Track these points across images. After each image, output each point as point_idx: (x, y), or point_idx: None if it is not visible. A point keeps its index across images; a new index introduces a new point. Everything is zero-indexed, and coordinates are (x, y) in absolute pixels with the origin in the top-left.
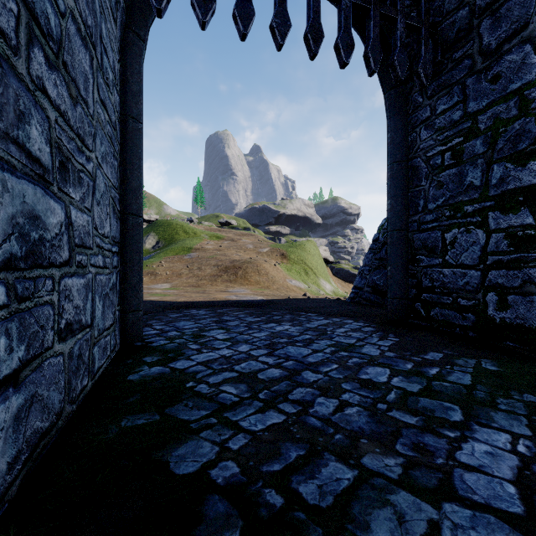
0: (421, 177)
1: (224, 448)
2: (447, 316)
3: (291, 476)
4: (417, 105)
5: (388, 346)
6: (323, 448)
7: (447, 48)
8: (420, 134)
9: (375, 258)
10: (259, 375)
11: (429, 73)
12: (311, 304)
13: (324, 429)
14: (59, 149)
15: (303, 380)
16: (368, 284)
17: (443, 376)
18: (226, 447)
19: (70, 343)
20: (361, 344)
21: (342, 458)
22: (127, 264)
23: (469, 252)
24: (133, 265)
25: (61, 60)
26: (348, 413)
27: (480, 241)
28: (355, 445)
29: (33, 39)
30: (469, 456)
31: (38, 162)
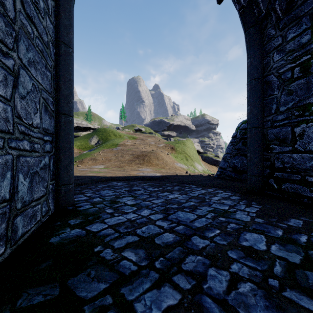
0: (274, 88)
1: None
2: (296, 189)
3: None
4: (270, 36)
5: (254, 212)
6: None
7: None
8: (272, 57)
9: (234, 148)
10: (156, 240)
11: (283, 8)
12: (191, 179)
13: None
14: None
15: (193, 246)
16: (229, 165)
17: None
18: None
19: None
20: (233, 210)
21: None
22: (60, 150)
23: None
24: (65, 151)
25: None
26: (243, 291)
27: None
28: None
29: None
30: None
31: None
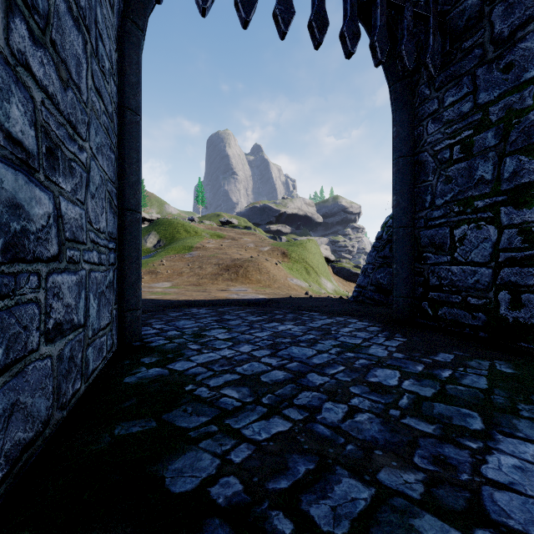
0: (428, 172)
1: (225, 461)
2: (456, 315)
3: (300, 495)
4: (424, 97)
5: (395, 346)
6: (334, 461)
7: (456, 38)
8: (426, 127)
9: (379, 256)
10: (262, 378)
11: (437, 63)
12: (313, 303)
13: (334, 438)
14: (46, 134)
15: (309, 383)
16: (371, 282)
17: (457, 379)
18: (228, 460)
19: (60, 345)
20: (367, 344)
21: (355, 473)
22: (125, 261)
23: (479, 249)
24: (131, 262)
25: (49, 38)
26: (359, 420)
27: (491, 237)
28: (369, 457)
29: (13, 8)
30: (496, 471)
31: (19, 146)
